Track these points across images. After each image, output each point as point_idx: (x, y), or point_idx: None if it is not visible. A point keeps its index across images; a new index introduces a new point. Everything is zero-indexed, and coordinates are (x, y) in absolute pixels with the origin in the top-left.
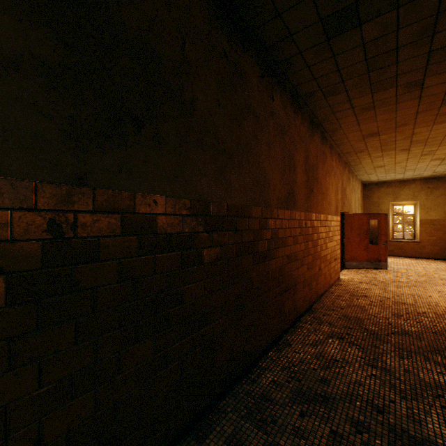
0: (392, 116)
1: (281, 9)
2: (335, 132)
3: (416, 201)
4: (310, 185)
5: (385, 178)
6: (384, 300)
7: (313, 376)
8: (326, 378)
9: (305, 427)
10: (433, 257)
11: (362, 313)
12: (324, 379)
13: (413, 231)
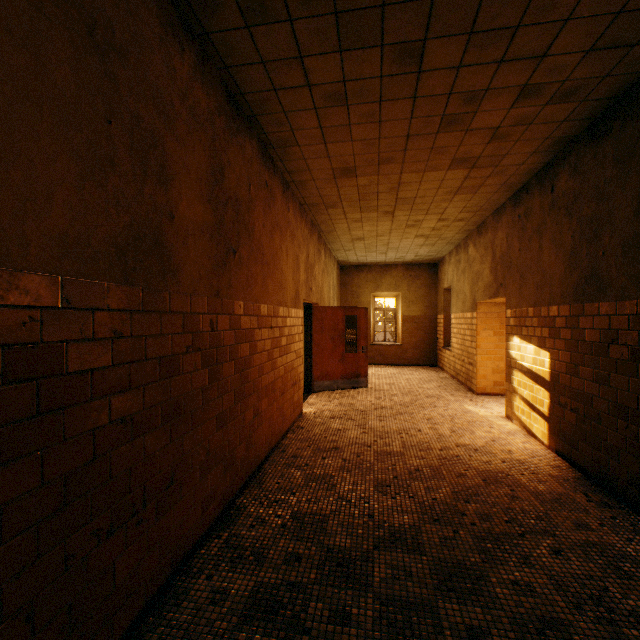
0: (375, 135)
1: None
2: (288, 149)
3: (398, 292)
4: (229, 238)
5: (366, 258)
6: (363, 452)
7: None
8: None
9: None
10: (415, 363)
11: (328, 498)
12: None
13: (395, 331)
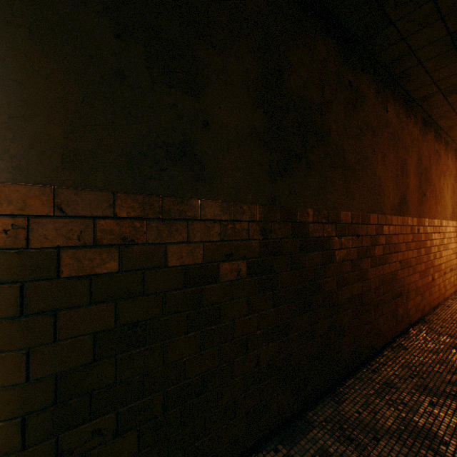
0: None
1: (406, 34)
2: (453, 127)
3: None
4: (422, 189)
5: None
6: None
7: (438, 377)
8: (454, 381)
9: (437, 413)
10: None
11: None
12: (452, 381)
13: None
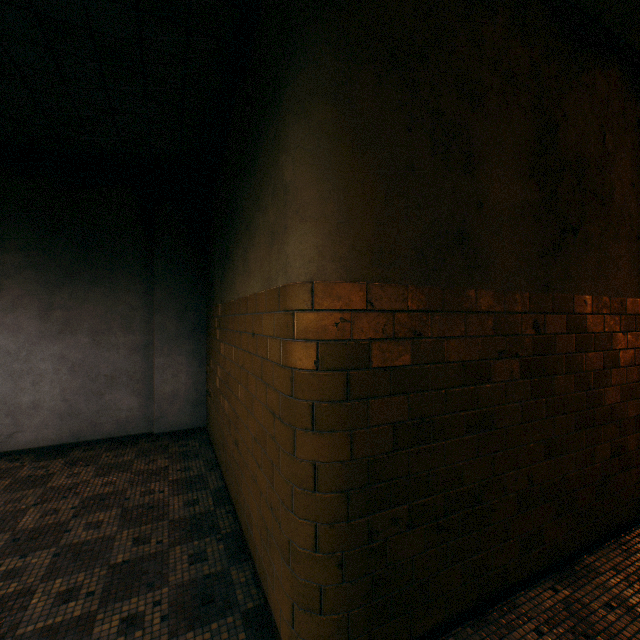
0: None
1: None
2: None
3: None
4: None
5: None
6: None
7: None
8: None
9: None
10: None
11: None
12: None
13: None
